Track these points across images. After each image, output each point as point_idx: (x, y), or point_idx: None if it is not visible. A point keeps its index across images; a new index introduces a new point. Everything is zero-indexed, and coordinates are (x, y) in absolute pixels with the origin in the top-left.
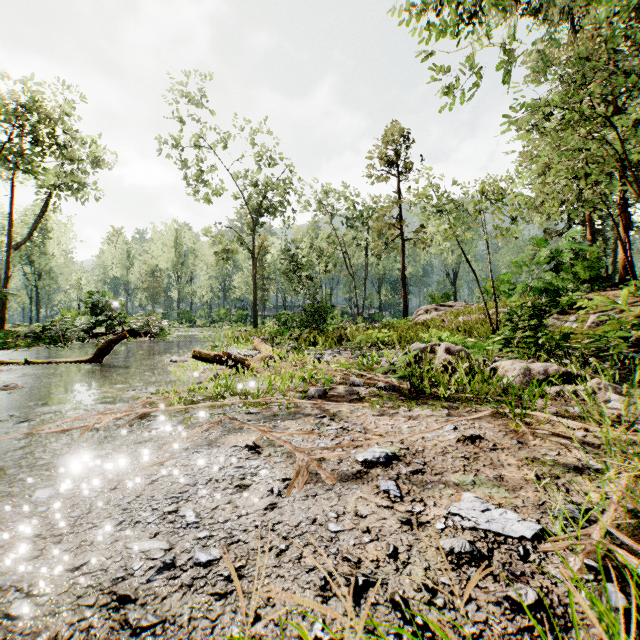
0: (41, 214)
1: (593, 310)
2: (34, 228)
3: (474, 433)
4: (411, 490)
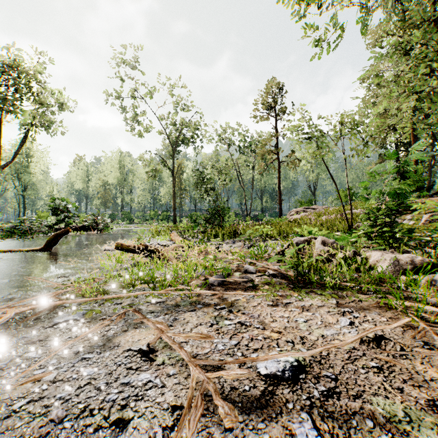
0: (22, 143)
1: (423, 211)
2: (17, 153)
3: (376, 332)
4: (334, 434)
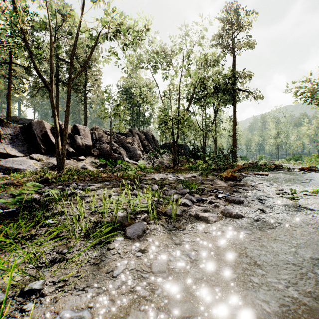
0: None
1: None
2: None
3: None
4: None
